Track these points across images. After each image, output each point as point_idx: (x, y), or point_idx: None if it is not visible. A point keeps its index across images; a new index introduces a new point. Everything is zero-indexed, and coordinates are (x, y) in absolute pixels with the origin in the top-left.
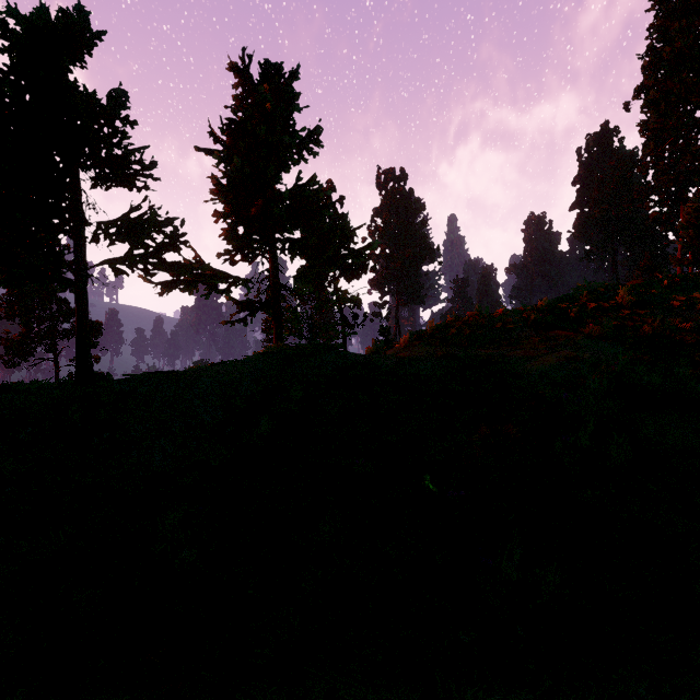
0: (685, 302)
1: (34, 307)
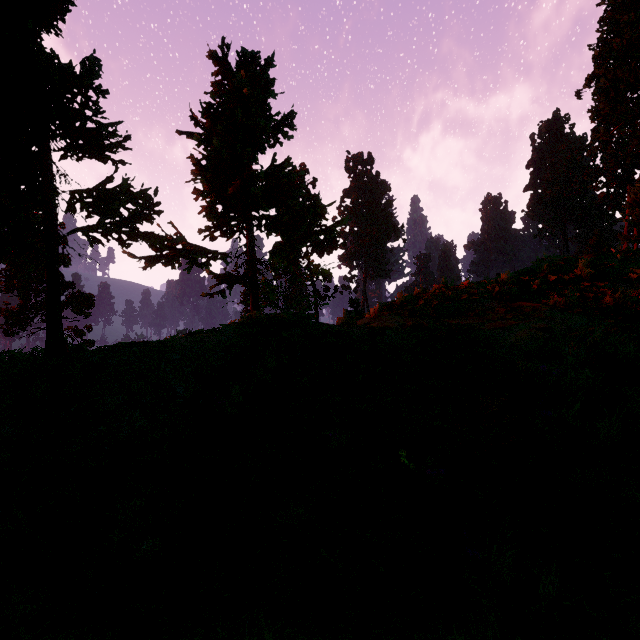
0: None
1: (31, 281)
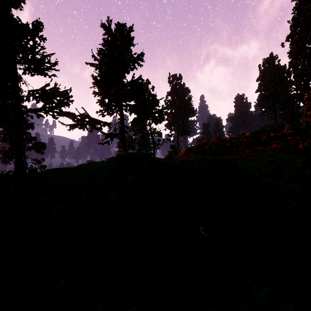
0: None
1: None
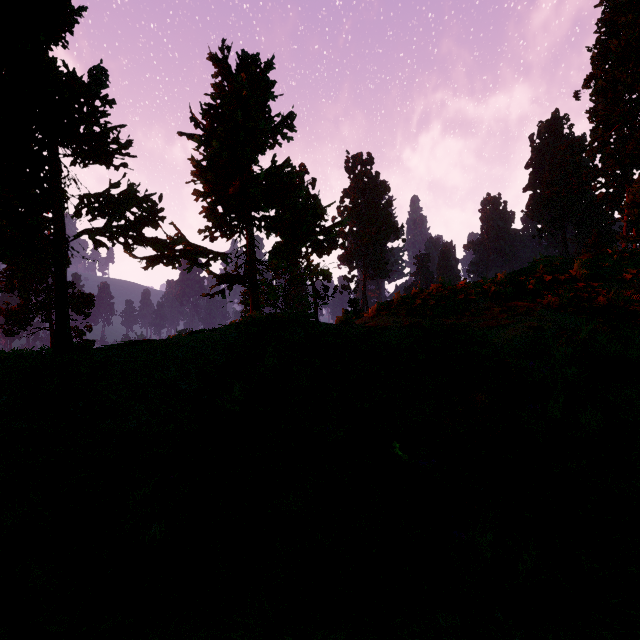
0: (636, 275)
1: (32, 281)
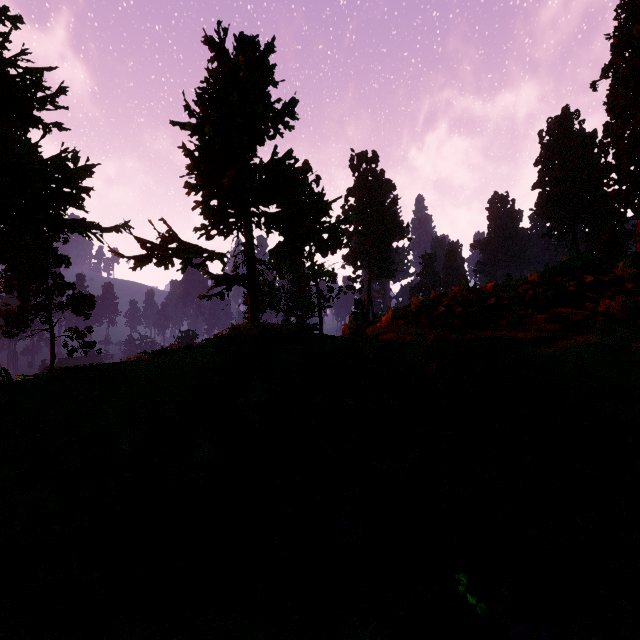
0: None
1: (31, 282)
